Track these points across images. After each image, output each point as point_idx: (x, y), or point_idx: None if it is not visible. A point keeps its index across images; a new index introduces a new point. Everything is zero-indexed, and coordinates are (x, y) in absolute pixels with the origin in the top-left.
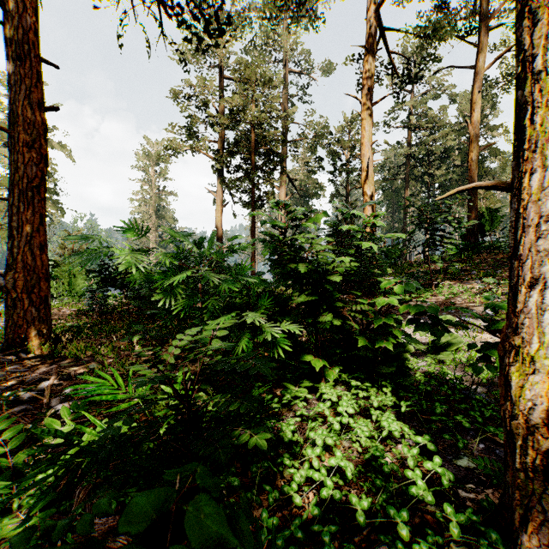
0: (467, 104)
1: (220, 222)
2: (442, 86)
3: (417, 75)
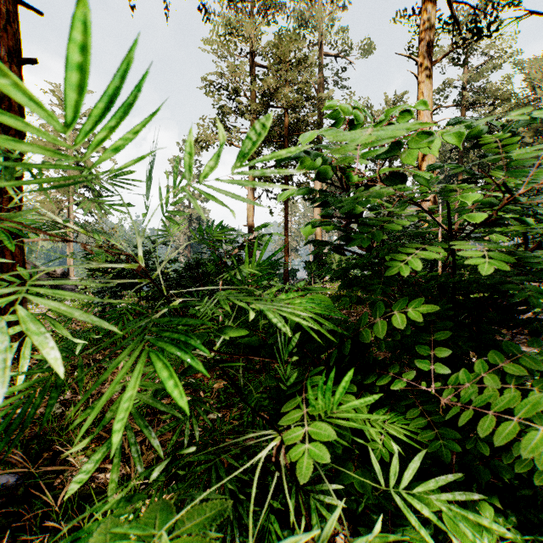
0: (537, 72)
1: (251, 217)
2: (506, 52)
3: (487, 28)
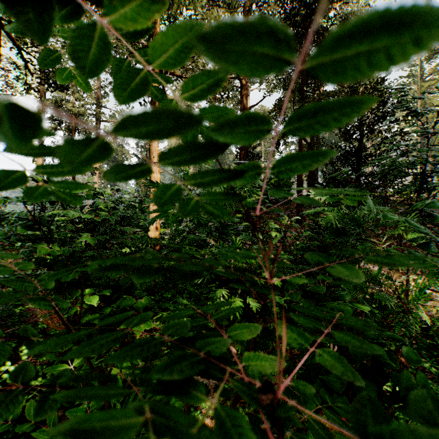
0: None
1: None
2: None
3: None
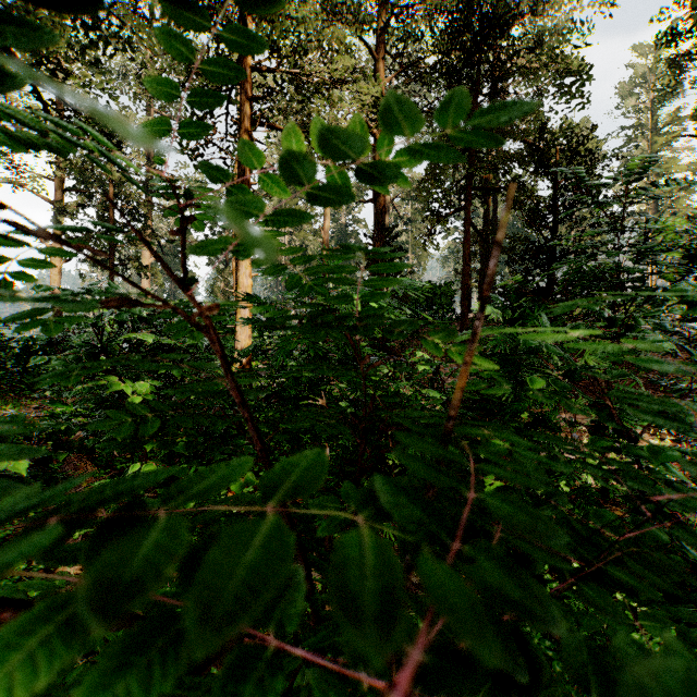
0: None
1: (58, 281)
2: None
3: None
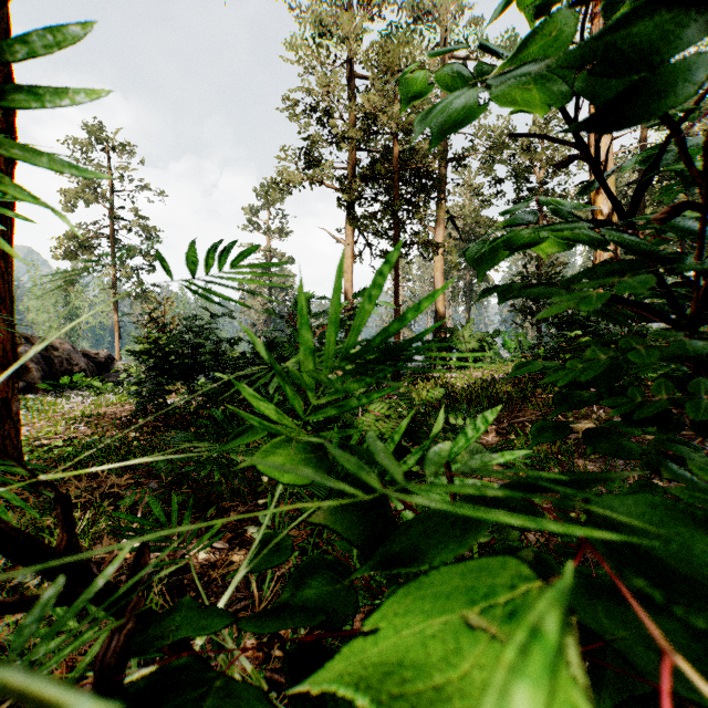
0: None
1: (349, 281)
2: None
3: None
